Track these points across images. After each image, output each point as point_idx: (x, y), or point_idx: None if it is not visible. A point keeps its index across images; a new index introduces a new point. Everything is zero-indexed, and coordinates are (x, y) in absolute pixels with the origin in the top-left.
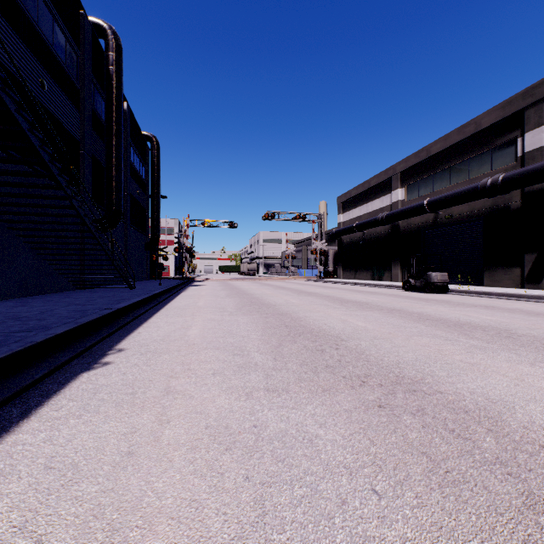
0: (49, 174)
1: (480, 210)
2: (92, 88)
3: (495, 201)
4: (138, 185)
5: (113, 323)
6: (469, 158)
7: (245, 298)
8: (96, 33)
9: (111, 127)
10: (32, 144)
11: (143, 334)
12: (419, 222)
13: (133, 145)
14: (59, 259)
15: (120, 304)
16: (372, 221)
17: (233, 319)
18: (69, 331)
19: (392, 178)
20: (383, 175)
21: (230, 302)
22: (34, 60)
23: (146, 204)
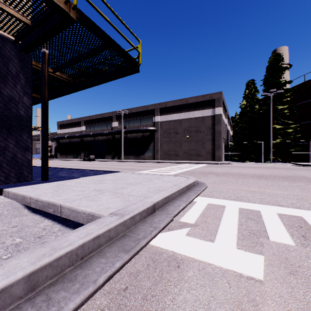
0: None
1: (105, 138)
2: None
3: (108, 137)
4: None
5: None
6: (103, 123)
7: None
8: None
9: None
10: None
11: None
12: (90, 139)
13: None
14: None
15: None
16: (74, 136)
17: None
18: None
19: (81, 122)
20: (78, 119)
21: None
22: None
23: None
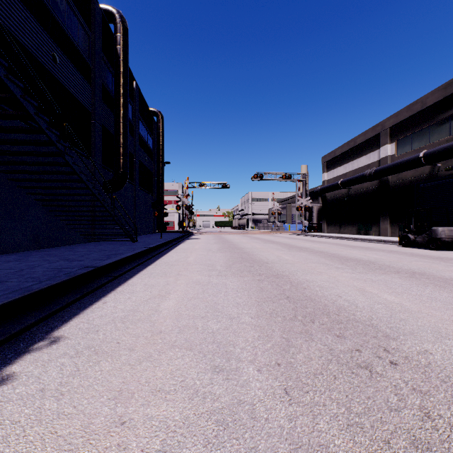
0: (38, 129)
1: None
2: (103, 67)
3: None
4: (146, 153)
5: (85, 286)
6: None
7: (235, 253)
8: (106, 18)
9: (119, 99)
10: (12, 93)
11: (107, 305)
12: (412, 176)
13: (142, 119)
14: (68, 215)
15: (105, 261)
16: (359, 177)
17: (221, 282)
18: (0, 306)
19: (380, 135)
20: (370, 132)
21: (221, 257)
22: (46, 36)
23: (153, 169)
